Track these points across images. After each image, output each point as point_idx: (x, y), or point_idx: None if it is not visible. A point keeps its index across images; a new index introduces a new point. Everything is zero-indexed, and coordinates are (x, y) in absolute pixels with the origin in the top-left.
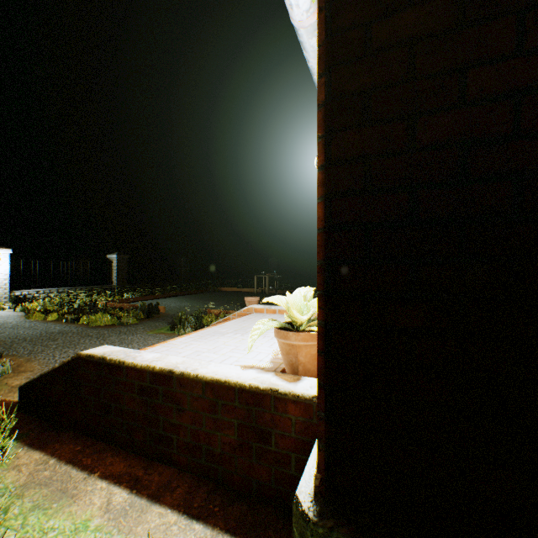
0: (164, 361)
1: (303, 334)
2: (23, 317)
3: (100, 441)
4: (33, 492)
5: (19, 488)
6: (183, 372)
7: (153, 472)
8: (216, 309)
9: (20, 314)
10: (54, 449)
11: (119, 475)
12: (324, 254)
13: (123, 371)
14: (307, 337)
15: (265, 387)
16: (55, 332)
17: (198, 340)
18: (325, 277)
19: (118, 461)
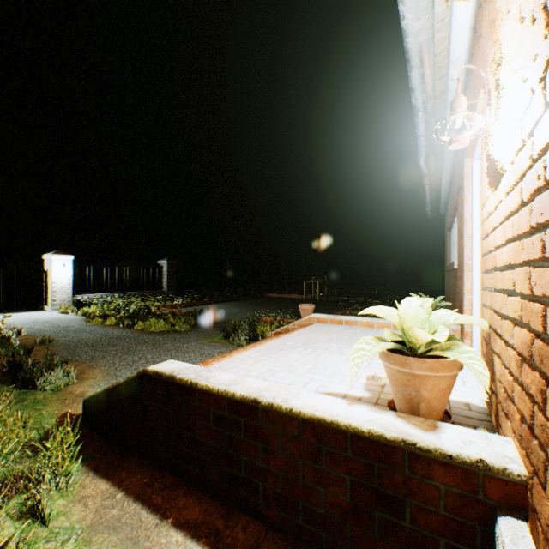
0: (243, 385)
1: (429, 362)
2: (85, 321)
3: (168, 473)
4: (100, 538)
5: (86, 531)
6: (272, 404)
7: (235, 526)
8: (268, 317)
9: (82, 318)
10: (120, 478)
11: (195, 525)
12: None
13: (196, 395)
14: (436, 365)
15: (393, 437)
16: (113, 337)
17: (266, 354)
18: None
19: (192, 503)
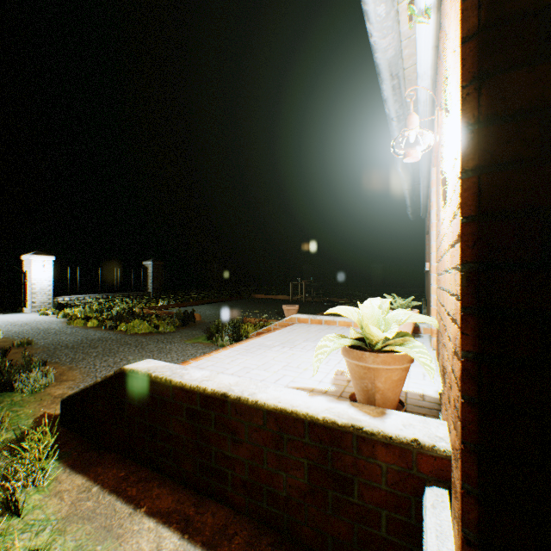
0: (215, 381)
1: (382, 356)
2: (66, 323)
3: (144, 467)
4: (75, 527)
5: (61, 522)
6: (239, 397)
7: (205, 512)
8: (253, 318)
9: (62, 320)
10: (96, 473)
11: (168, 512)
12: (467, 254)
13: (170, 391)
14: (388, 359)
15: (344, 423)
16: (95, 339)
17: (244, 353)
18: (467, 288)
19: (165, 493)
